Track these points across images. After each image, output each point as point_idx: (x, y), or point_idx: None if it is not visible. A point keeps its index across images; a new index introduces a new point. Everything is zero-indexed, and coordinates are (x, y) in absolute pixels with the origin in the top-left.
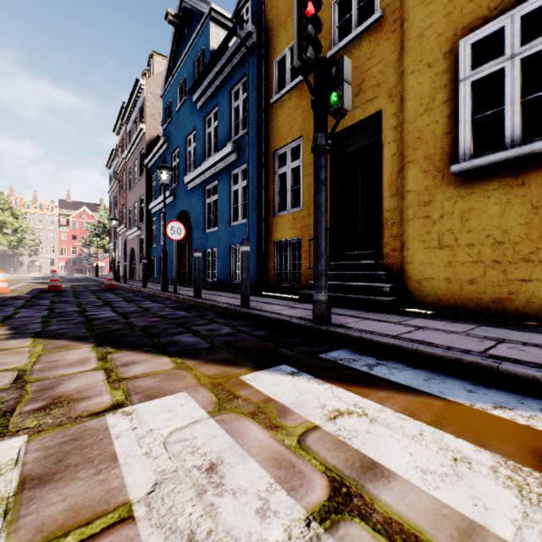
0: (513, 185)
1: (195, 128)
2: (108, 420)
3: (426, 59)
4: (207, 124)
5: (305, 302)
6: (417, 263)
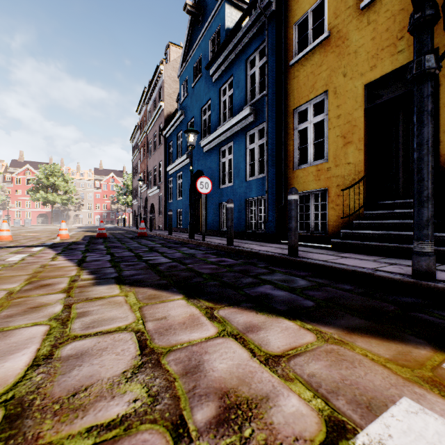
0: None
1: (210, 99)
2: None
3: None
4: (221, 94)
5: (344, 251)
6: None
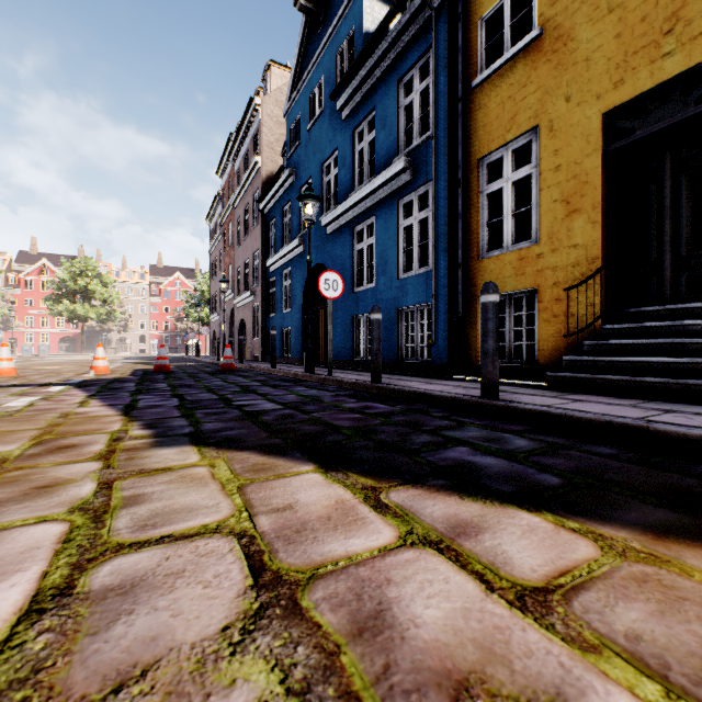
0: None
1: (337, 148)
2: None
3: None
4: (356, 140)
5: (571, 392)
6: None
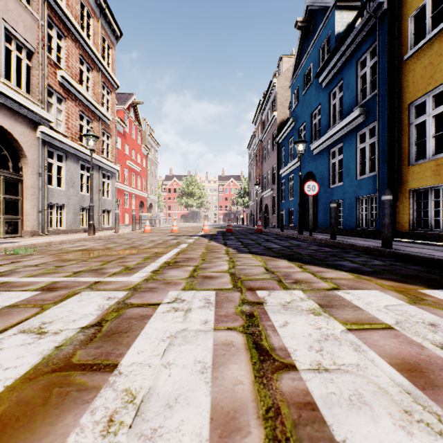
0: None
1: (319, 104)
2: (337, 293)
3: None
4: (331, 98)
5: None
6: None
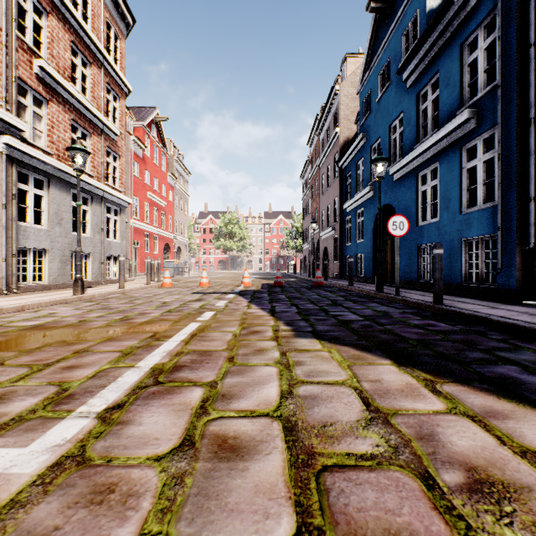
0: None
1: (402, 111)
2: None
3: None
4: (420, 101)
5: None
6: None
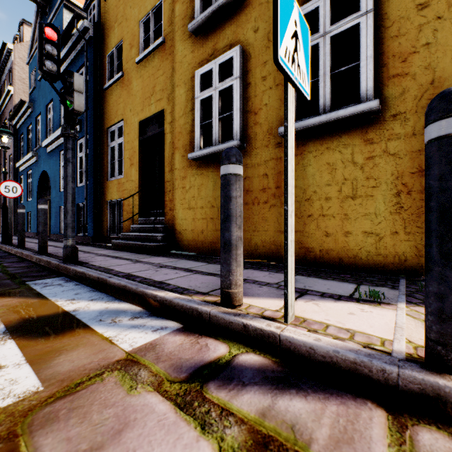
0: (218, 170)
1: (53, 98)
2: None
3: (183, 79)
4: None
5: (110, 249)
6: (180, 219)
